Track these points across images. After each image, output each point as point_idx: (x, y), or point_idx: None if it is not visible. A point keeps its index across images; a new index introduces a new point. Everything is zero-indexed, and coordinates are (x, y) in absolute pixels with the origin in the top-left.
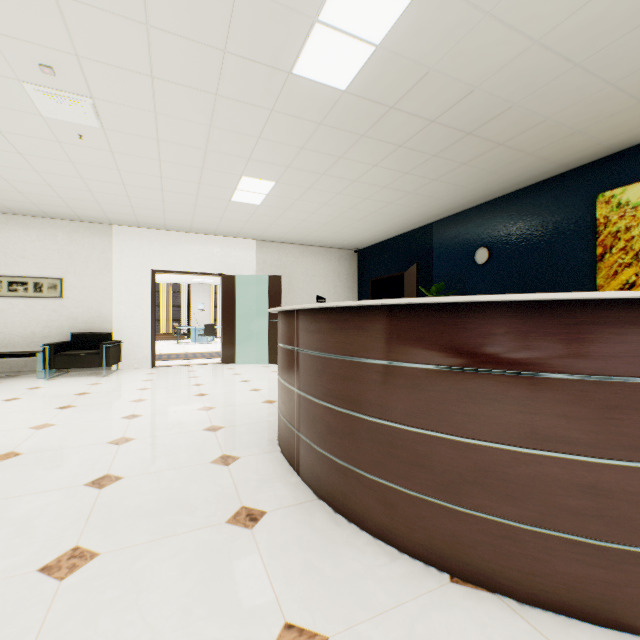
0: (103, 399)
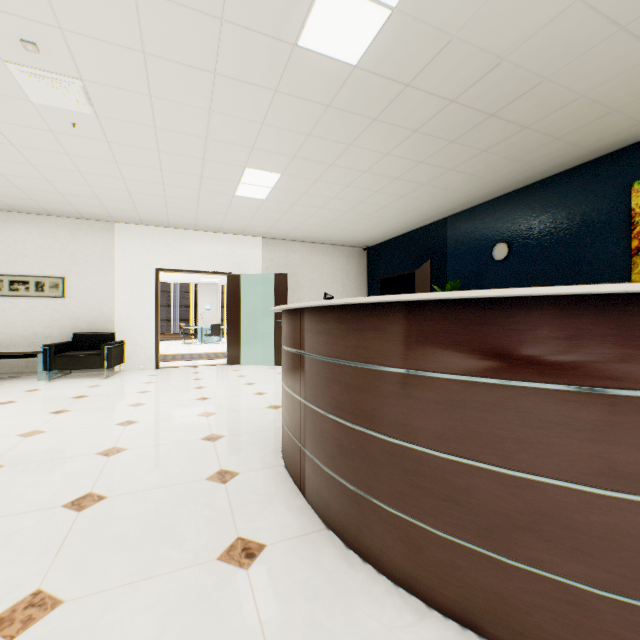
0: (100, 403)
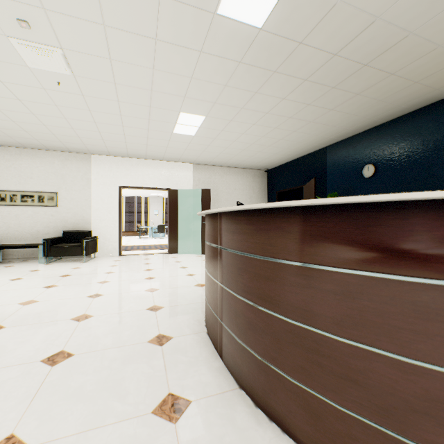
0: (78, 280)
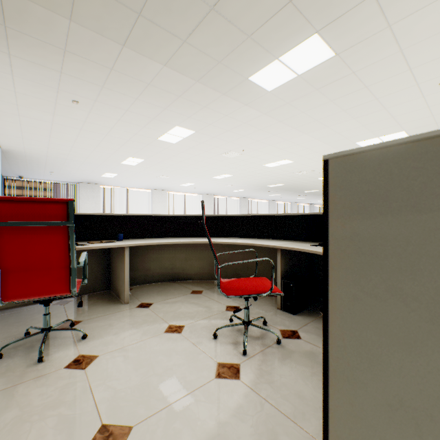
0: None
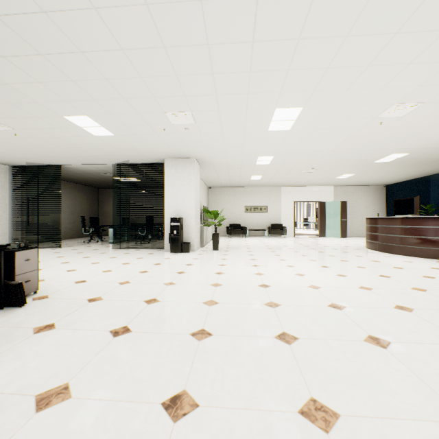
0: (301, 241)
